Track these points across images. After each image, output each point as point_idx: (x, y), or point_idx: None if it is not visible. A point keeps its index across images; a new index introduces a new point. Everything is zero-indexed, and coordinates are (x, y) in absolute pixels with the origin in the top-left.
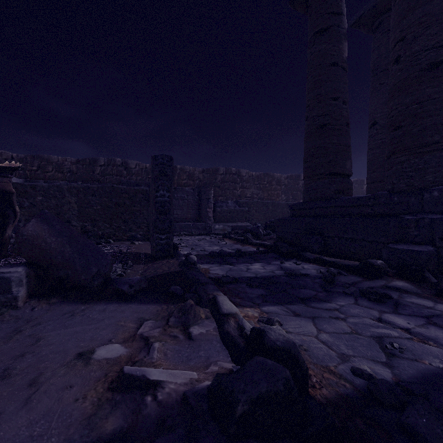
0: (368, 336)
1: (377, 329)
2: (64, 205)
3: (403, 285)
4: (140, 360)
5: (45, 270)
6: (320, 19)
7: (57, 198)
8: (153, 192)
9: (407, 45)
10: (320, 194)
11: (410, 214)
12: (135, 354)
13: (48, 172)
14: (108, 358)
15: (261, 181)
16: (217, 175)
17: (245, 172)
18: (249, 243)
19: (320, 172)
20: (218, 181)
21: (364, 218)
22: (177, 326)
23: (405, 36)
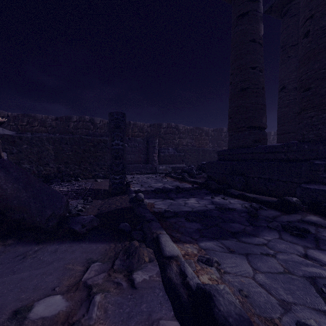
0: (301, 276)
1: (307, 267)
2: (43, 151)
3: (317, 220)
4: (77, 321)
5: (2, 213)
6: (241, 6)
7: (38, 146)
8: (109, 142)
9: (315, 21)
10: (241, 143)
11: (318, 160)
12: (74, 309)
13: (35, 127)
14: (44, 317)
15: (194, 133)
16: (160, 128)
17: (182, 126)
18: (185, 180)
19: (241, 126)
20: (161, 133)
21: (279, 162)
22: (121, 270)
23: (314, 14)
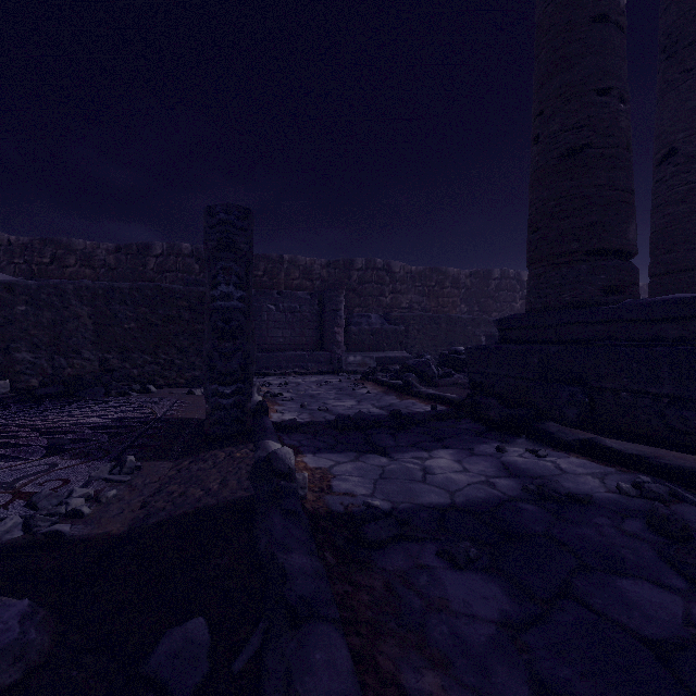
0: None
1: None
2: (67, 320)
3: None
4: None
5: None
6: None
7: (55, 308)
8: (206, 289)
9: None
10: (569, 296)
11: None
12: None
13: (69, 267)
14: None
15: (427, 280)
16: (351, 271)
17: (399, 265)
18: (413, 393)
19: (569, 249)
20: (353, 280)
21: None
22: None
23: None
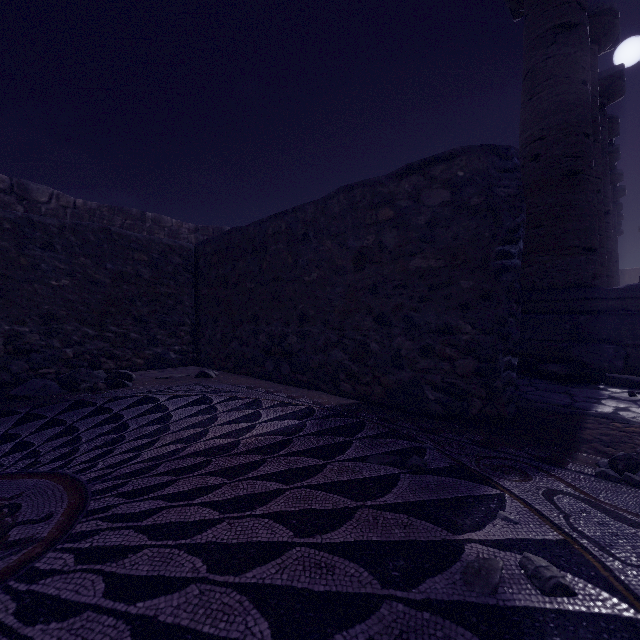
0: None
1: None
2: None
3: None
4: None
5: None
6: (566, 7)
7: None
8: (485, 243)
9: None
10: (574, 279)
11: None
12: None
13: None
14: None
15: None
16: None
17: None
18: None
19: (573, 244)
20: None
21: None
22: None
23: None
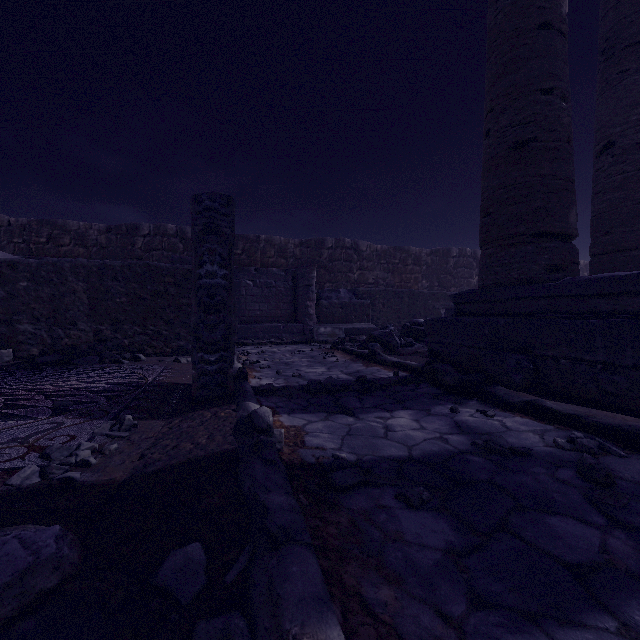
0: None
1: None
2: (64, 295)
3: None
4: None
5: None
6: None
7: (54, 284)
8: (193, 268)
9: None
10: (517, 274)
11: None
12: None
13: (64, 246)
14: None
15: (391, 258)
16: (322, 250)
17: (365, 244)
18: (378, 361)
19: (517, 232)
20: (324, 258)
21: None
22: None
23: None
